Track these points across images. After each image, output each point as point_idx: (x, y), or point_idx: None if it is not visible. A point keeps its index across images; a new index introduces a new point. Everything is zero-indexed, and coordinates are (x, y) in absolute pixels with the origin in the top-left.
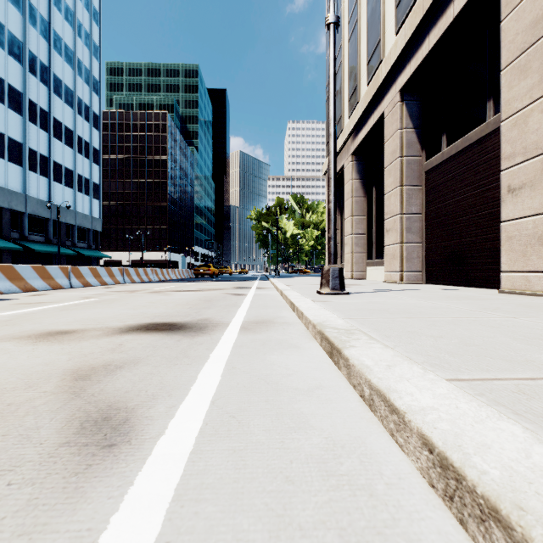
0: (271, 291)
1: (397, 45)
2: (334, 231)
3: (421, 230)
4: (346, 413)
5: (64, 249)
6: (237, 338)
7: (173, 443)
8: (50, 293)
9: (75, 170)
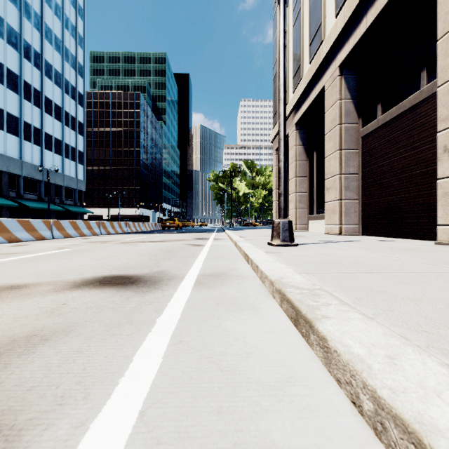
0: (227, 242)
1: (337, 26)
2: (284, 187)
3: (358, 188)
4: (342, 446)
5: (54, 205)
6: (190, 295)
7: None
8: (31, 244)
9: (63, 140)
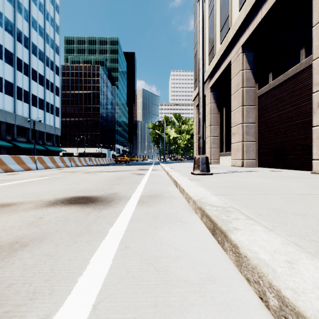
0: (161, 172)
1: (240, 17)
2: (202, 132)
3: (255, 133)
4: None
5: (38, 146)
6: (134, 211)
7: None
8: (21, 173)
9: (44, 99)
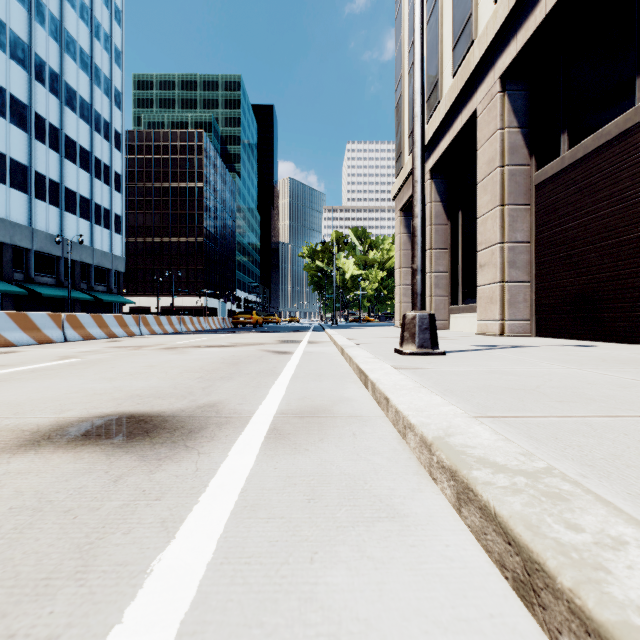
0: (328, 347)
1: (497, 15)
2: (422, 259)
3: (529, 264)
4: None
5: (79, 293)
6: (252, 468)
7: None
8: (24, 350)
9: (92, 198)
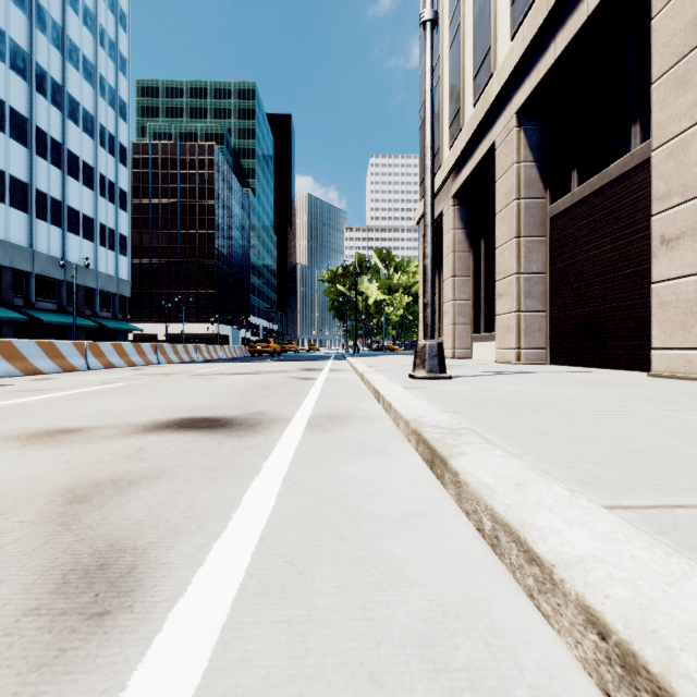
0: (349, 374)
1: (513, 53)
2: (432, 295)
3: (544, 294)
4: (458, 558)
5: (83, 319)
6: (301, 439)
7: (197, 610)
8: (59, 377)
9: (96, 217)
